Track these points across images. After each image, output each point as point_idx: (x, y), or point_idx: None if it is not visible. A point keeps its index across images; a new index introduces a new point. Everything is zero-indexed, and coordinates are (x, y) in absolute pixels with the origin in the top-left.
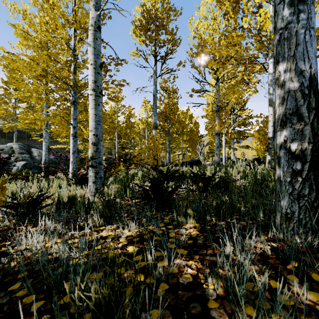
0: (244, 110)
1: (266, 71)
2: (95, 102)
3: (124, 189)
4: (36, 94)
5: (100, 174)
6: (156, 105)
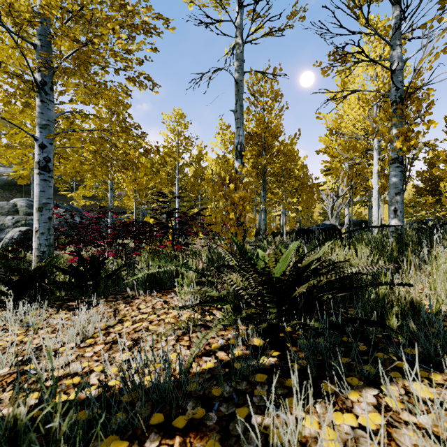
0: None
1: None
2: None
3: None
4: None
5: None
6: (241, 105)
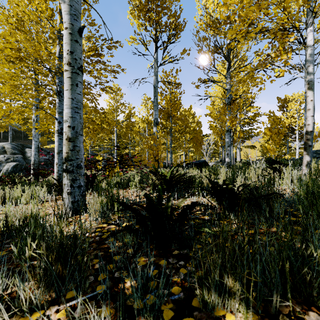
0: (250, 109)
1: (304, 42)
2: (72, 82)
3: (111, 204)
4: (9, 81)
5: (79, 181)
6: (157, 99)
